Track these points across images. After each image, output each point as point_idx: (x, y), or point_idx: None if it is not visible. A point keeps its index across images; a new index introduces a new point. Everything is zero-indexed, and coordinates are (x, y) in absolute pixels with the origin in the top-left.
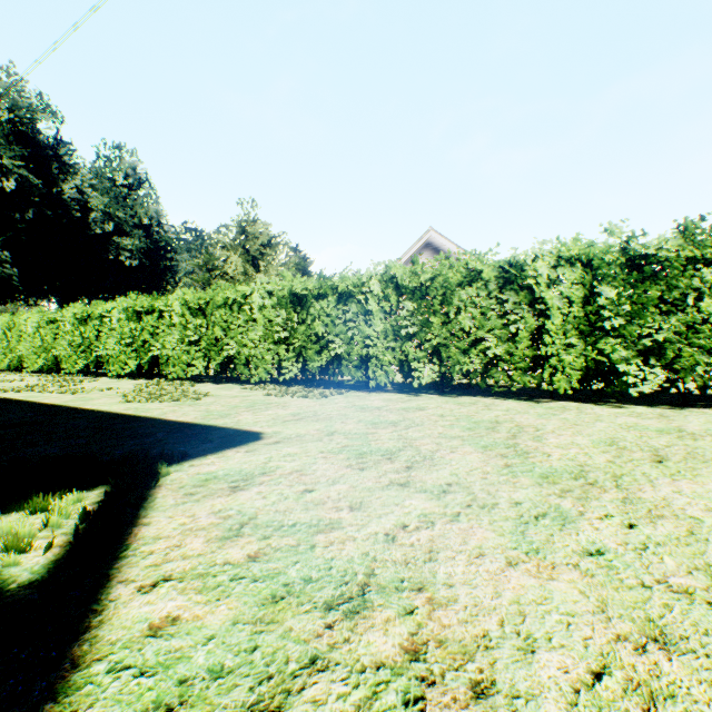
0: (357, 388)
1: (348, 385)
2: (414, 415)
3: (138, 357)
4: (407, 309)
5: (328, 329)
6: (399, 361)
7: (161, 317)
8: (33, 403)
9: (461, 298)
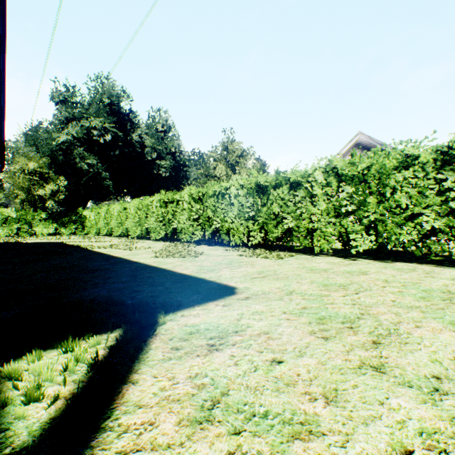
0: (304, 252)
1: (296, 249)
2: (359, 279)
3: (166, 229)
4: (346, 192)
5: (282, 209)
6: (339, 232)
7: (178, 204)
8: (109, 255)
9: (397, 180)
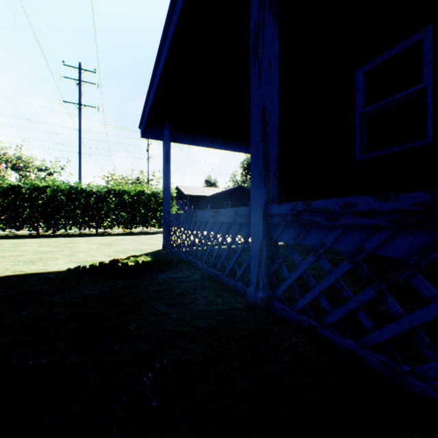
0: None
1: None
2: None
3: None
4: None
5: None
6: None
7: None
8: None
9: None
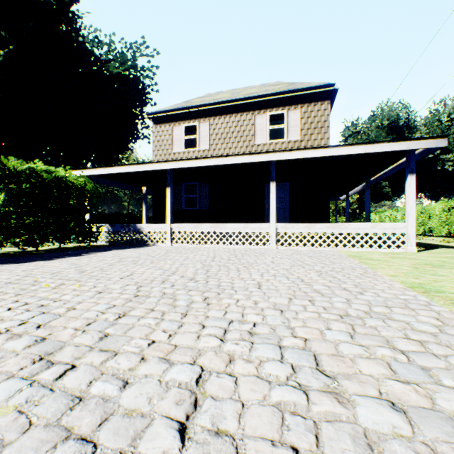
0: None
1: None
2: None
3: (447, 228)
4: None
5: None
6: None
7: None
8: None
9: None
